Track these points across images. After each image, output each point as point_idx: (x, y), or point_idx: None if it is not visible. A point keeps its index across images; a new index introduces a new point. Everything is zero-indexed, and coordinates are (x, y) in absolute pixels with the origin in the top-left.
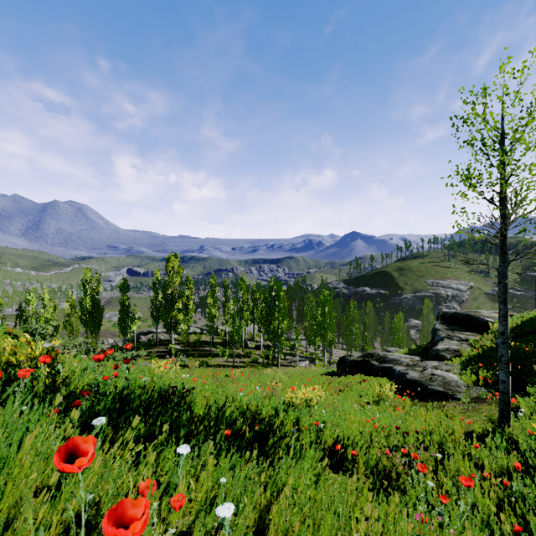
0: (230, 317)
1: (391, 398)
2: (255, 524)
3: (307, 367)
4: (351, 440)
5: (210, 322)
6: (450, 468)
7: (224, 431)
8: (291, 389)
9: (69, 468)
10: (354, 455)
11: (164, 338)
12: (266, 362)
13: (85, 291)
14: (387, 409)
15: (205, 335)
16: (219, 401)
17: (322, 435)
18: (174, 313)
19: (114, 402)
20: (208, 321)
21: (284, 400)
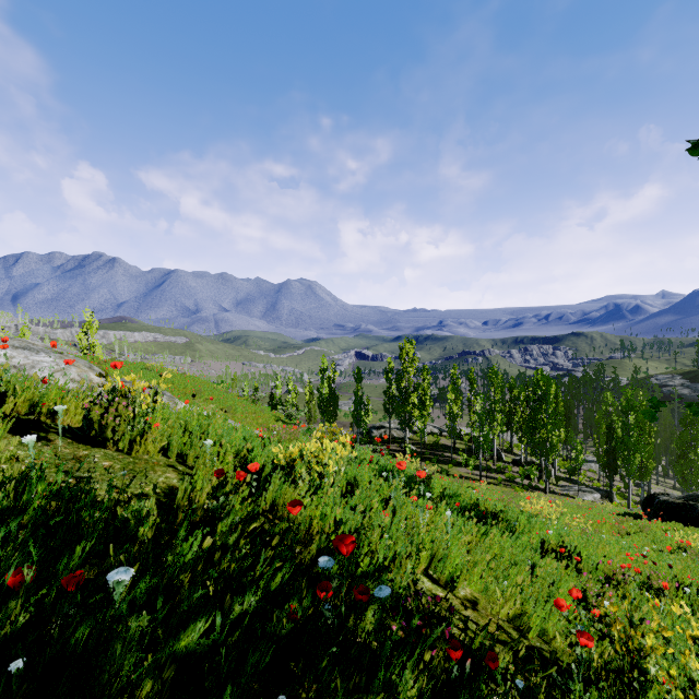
0: (476, 419)
1: (691, 549)
2: (469, 544)
3: (596, 502)
4: (587, 556)
5: (451, 423)
6: (698, 604)
7: (455, 504)
8: (528, 500)
9: (400, 467)
10: (578, 560)
11: (397, 436)
12: (528, 483)
13: (322, 378)
14: (684, 562)
15: (445, 437)
16: (454, 491)
17: (548, 538)
18: (409, 408)
19: (386, 469)
20: (449, 420)
21: (521, 510)
